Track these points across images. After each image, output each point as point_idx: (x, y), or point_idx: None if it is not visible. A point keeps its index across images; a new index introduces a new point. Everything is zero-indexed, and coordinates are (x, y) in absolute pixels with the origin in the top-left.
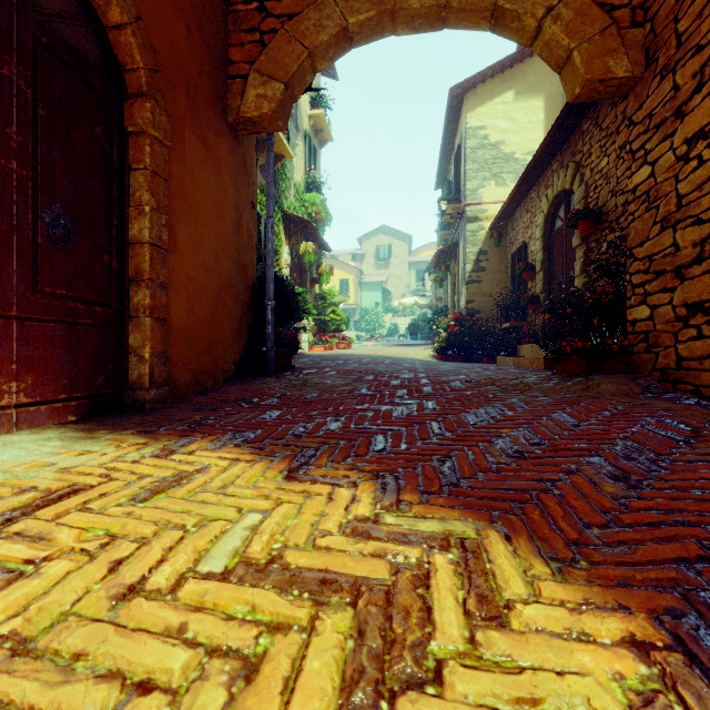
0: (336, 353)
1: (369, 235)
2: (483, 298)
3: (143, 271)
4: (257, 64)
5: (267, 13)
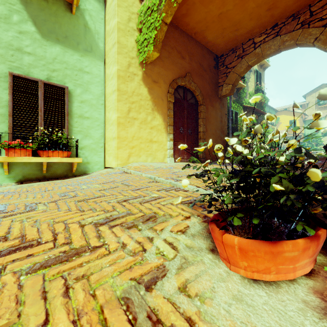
0: None
1: (312, 92)
2: None
3: (201, 137)
4: (225, 82)
5: (228, 68)
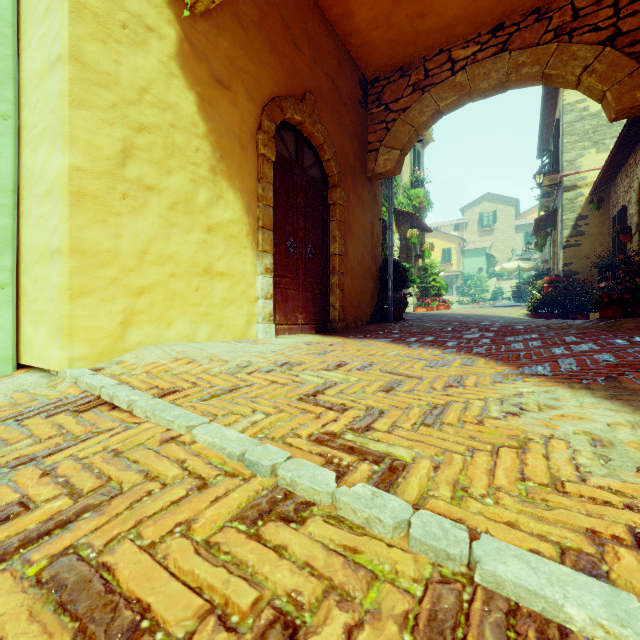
0: (436, 312)
1: (472, 204)
2: (581, 261)
3: (336, 268)
4: (384, 142)
5: (390, 111)
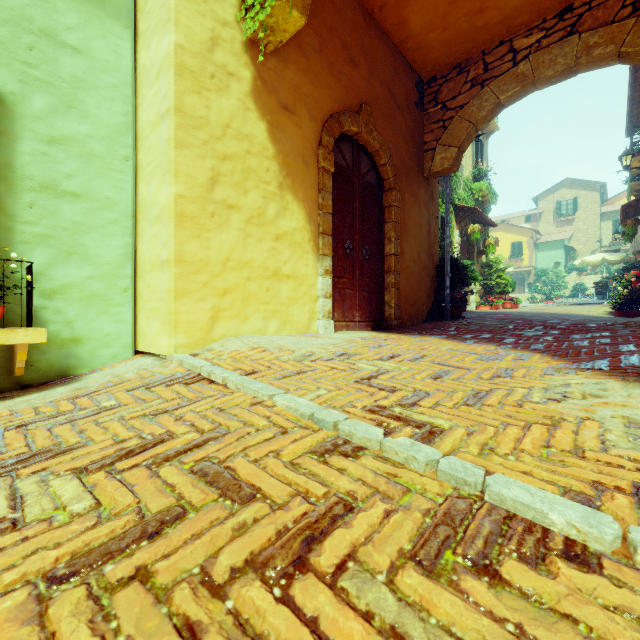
0: (501, 311)
1: (547, 192)
2: None
3: (391, 267)
4: (441, 141)
5: (447, 109)
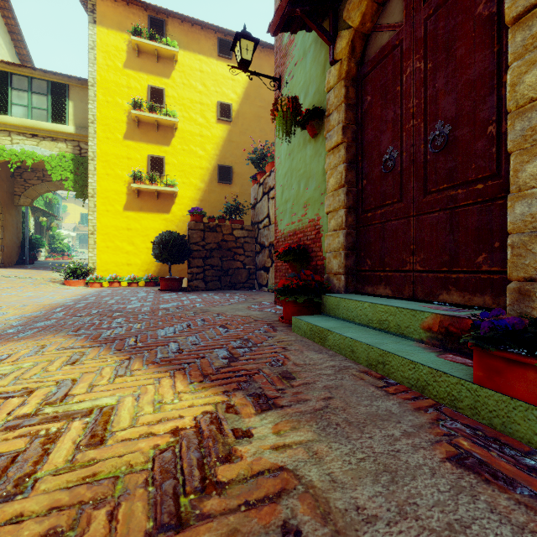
0: (59, 261)
1: None
2: None
3: (0, 243)
4: (24, 194)
5: (27, 182)
